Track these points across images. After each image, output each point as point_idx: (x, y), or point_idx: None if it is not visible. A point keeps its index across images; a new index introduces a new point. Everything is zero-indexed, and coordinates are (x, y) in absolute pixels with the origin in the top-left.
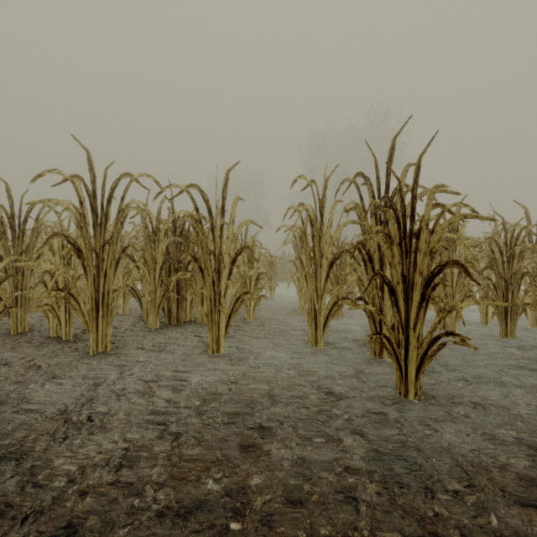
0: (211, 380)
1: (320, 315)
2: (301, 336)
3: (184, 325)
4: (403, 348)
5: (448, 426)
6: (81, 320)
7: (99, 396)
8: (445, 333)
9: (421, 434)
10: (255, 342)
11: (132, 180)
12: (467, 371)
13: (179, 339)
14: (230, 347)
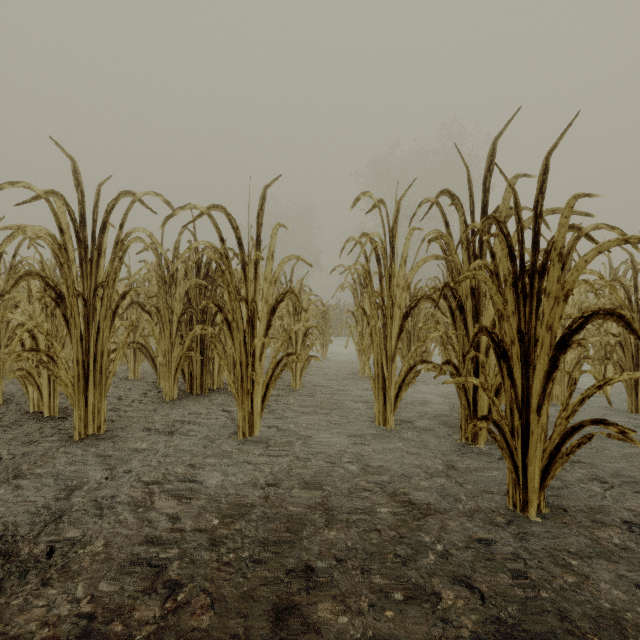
0: (238, 481)
1: (391, 383)
2: (364, 411)
3: (210, 395)
4: (519, 439)
5: (600, 567)
6: (65, 392)
7: (71, 509)
8: (592, 421)
9: (562, 582)
10: (302, 420)
11: (135, 201)
12: (600, 465)
13: (202, 415)
14: (268, 427)
